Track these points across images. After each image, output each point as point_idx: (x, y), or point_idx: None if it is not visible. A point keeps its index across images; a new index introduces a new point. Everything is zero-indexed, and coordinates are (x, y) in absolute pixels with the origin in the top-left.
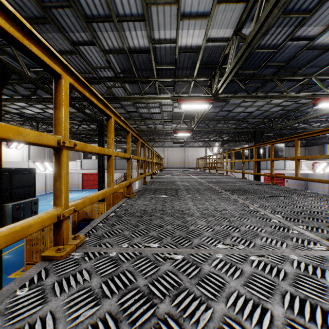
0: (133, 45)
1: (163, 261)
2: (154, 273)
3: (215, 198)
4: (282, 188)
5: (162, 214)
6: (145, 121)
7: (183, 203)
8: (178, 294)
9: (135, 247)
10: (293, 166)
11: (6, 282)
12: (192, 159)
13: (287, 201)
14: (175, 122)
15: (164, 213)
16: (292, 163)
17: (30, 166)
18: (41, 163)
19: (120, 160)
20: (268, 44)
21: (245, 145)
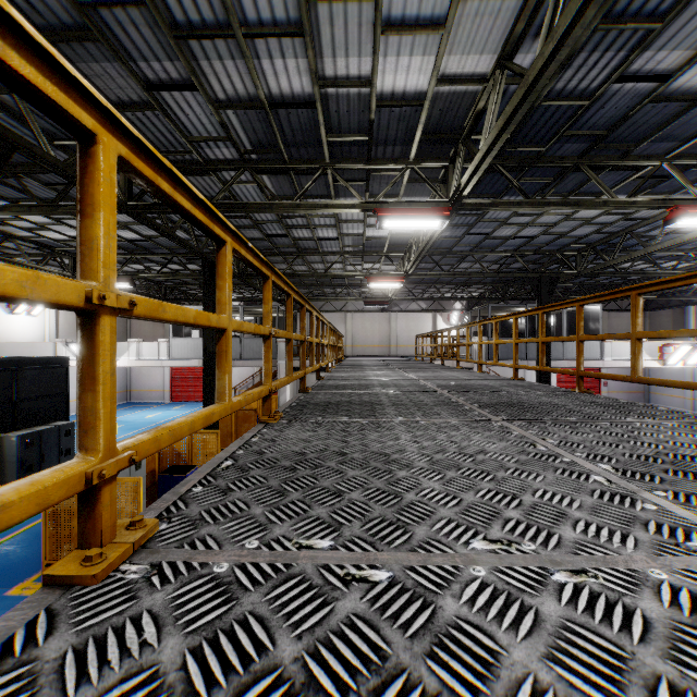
0: (279, 90)
1: (342, 589)
2: (321, 621)
3: (459, 425)
4: (603, 401)
5: (341, 463)
6: (306, 255)
7: (388, 437)
8: (381, 686)
9: (276, 549)
10: (620, 353)
11: (3, 605)
12: (405, 337)
13: (618, 432)
14: (369, 259)
15: (345, 461)
16: (617, 346)
17: (58, 352)
18: None
19: (251, 340)
20: (571, 89)
21: (519, 308)
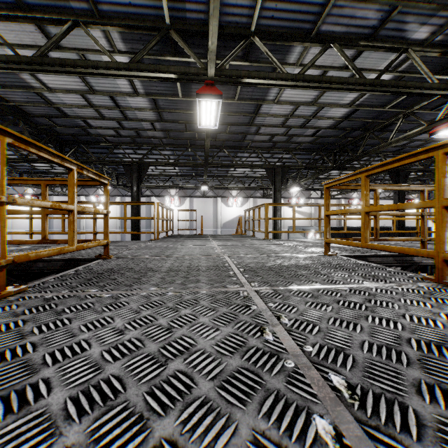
0: None
1: None
2: None
3: None
4: None
5: None
6: None
7: None
8: None
9: None
10: None
11: None
12: None
13: None
14: None
15: None
16: None
17: (428, 225)
18: None
19: None
20: None
21: None
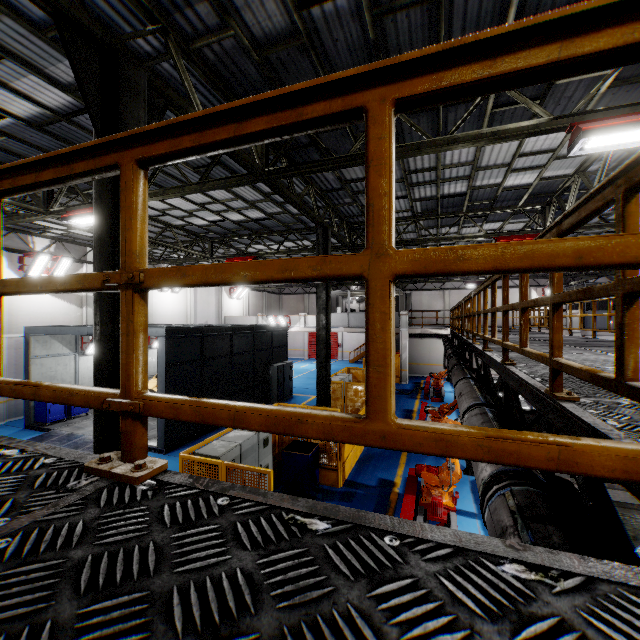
0: (448, 192)
1: None
2: None
3: None
4: None
5: None
6: None
7: None
8: None
9: None
10: None
11: None
12: None
13: None
14: None
15: None
16: None
17: (259, 322)
18: (274, 318)
19: None
20: None
21: None
